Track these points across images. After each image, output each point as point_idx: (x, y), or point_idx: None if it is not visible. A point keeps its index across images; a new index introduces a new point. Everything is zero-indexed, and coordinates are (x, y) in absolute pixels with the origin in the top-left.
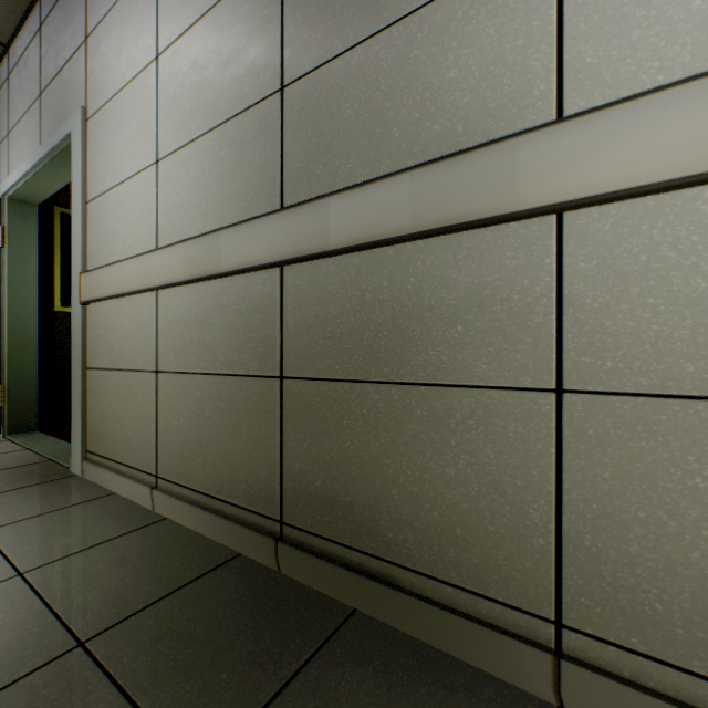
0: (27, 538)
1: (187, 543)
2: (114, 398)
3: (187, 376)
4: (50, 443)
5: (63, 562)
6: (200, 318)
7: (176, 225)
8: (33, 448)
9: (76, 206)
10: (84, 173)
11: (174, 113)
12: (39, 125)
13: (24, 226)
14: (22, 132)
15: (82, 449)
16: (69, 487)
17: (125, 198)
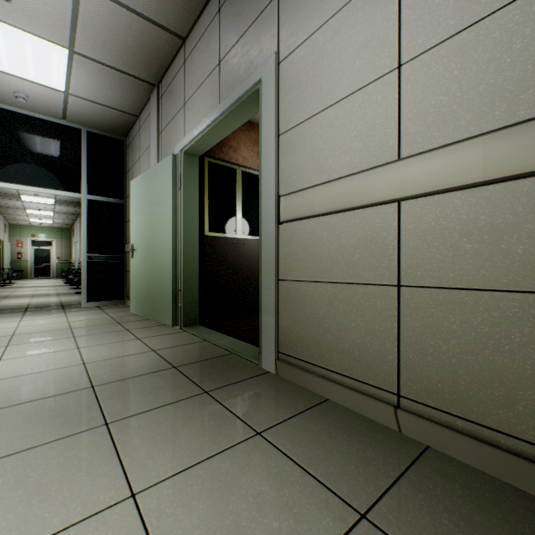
0: (308, 451)
1: (517, 501)
2: (320, 309)
3: (465, 293)
4: (219, 336)
5: (391, 504)
6: (498, 224)
7: (439, 125)
8: (211, 340)
9: (268, 140)
10: (276, 110)
11: (434, 3)
12: (217, 87)
13: (192, 172)
14: (198, 99)
15: (275, 350)
16: (277, 385)
17: (339, 118)
